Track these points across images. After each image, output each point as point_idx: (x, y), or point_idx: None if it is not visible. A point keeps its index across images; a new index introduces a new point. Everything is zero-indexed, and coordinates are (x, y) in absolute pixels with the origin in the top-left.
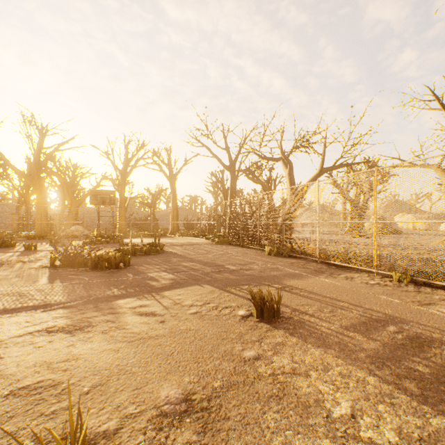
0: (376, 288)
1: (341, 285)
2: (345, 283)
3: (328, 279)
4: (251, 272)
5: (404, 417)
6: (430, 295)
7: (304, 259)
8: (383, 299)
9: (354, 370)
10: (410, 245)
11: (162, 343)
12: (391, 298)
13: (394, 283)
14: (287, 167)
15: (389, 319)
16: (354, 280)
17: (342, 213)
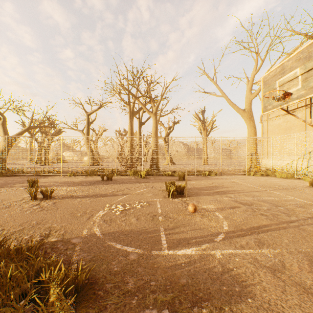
0: (64, 178)
1: (52, 179)
2: (53, 179)
3: (45, 179)
4: (0, 182)
5: (74, 187)
6: (78, 177)
7: (25, 176)
8: (67, 179)
9: (65, 187)
10: (72, 166)
11: (5, 196)
12: (69, 179)
13: (69, 176)
14: (1, 119)
15: (69, 181)
16: (55, 178)
17: (30, 150)
